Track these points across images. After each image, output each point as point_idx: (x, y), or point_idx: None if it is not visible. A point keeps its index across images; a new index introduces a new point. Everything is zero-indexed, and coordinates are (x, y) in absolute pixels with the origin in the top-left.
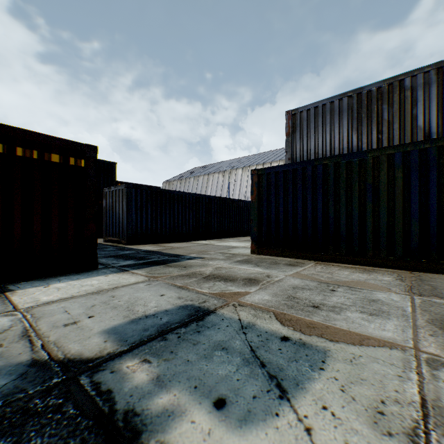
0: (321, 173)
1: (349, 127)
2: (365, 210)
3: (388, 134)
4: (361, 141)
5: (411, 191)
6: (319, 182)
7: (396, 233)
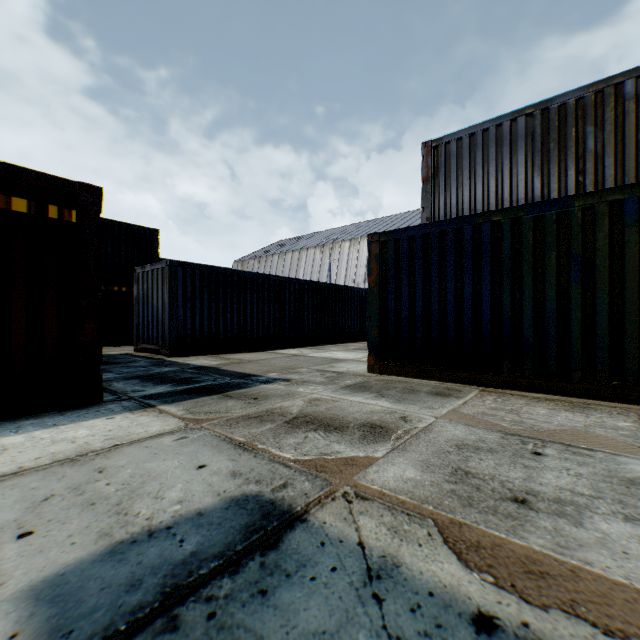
0: (488, 238)
1: (529, 165)
2: (569, 300)
3: (594, 174)
4: (548, 187)
5: None
6: (485, 253)
7: (627, 340)
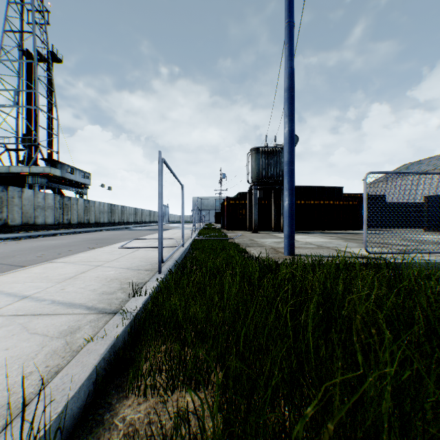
0: None
1: None
2: None
3: None
4: None
5: None
6: None
7: None
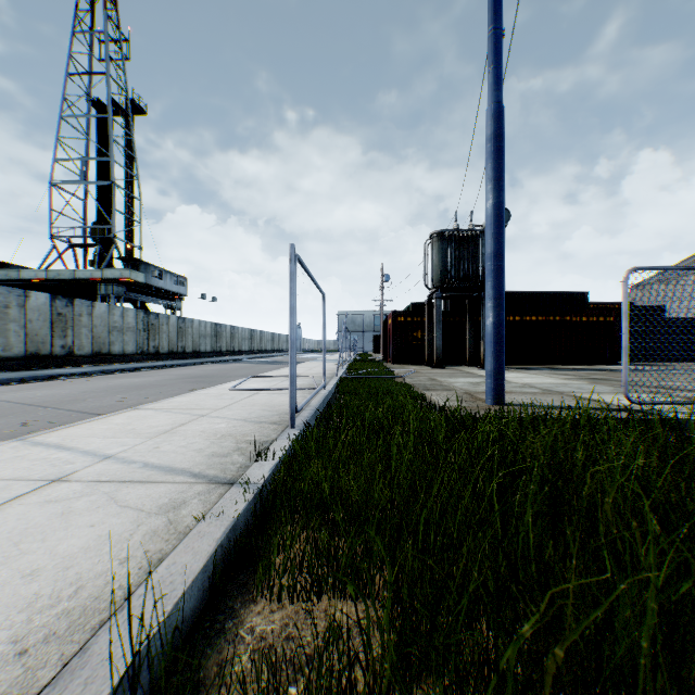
0: None
1: None
2: None
3: None
4: None
5: None
6: None
7: None
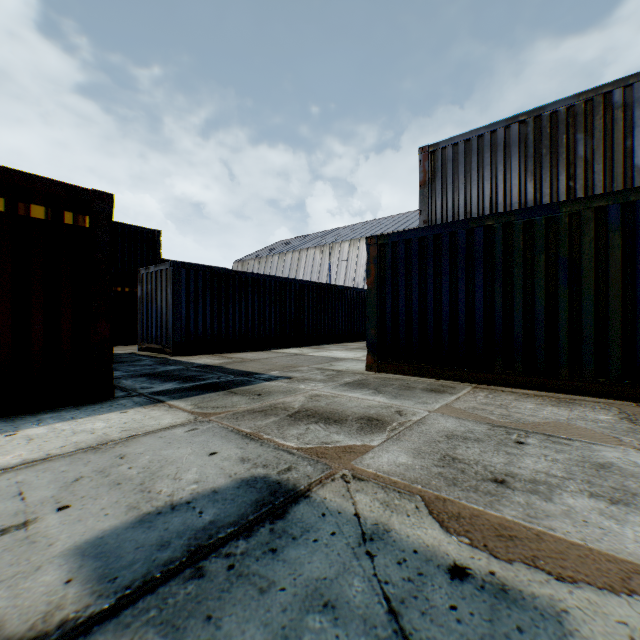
0: (481, 241)
1: (522, 170)
2: (557, 301)
3: (585, 180)
4: (540, 192)
5: (638, 269)
6: (478, 256)
7: (610, 339)
